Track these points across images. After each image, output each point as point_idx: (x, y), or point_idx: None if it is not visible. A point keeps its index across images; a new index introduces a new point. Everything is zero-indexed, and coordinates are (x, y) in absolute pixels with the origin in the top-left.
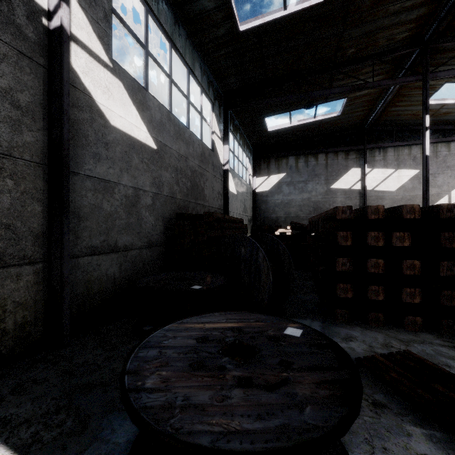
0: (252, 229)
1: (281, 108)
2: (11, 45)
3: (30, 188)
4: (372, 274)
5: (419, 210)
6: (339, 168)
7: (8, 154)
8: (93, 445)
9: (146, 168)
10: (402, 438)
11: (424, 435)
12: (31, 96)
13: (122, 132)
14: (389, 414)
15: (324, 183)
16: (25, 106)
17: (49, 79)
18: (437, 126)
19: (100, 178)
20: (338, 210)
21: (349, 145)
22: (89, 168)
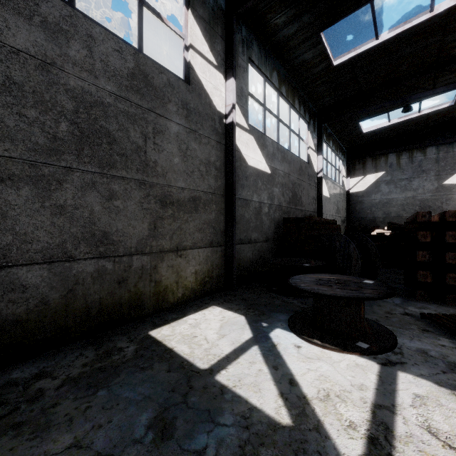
0: (345, 229)
1: (377, 111)
2: (214, 140)
3: (220, 208)
4: (451, 265)
5: None
6: (455, 160)
7: (214, 193)
8: (271, 318)
9: (265, 187)
10: (433, 339)
11: (449, 341)
12: (220, 161)
13: (253, 168)
14: (431, 333)
15: (434, 179)
16: (218, 168)
17: (226, 150)
18: None
19: (244, 198)
20: (418, 215)
21: None
22: (239, 193)
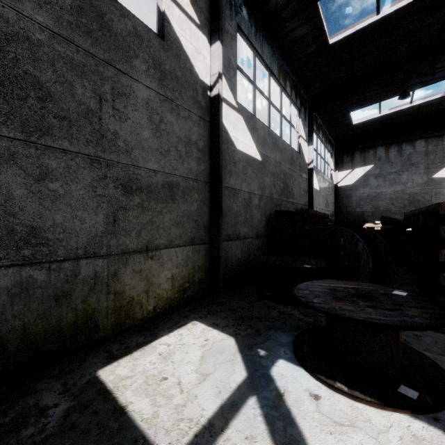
0: (334, 224)
1: (370, 100)
2: (196, 114)
3: (203, 197)
4: None
5: None
6: (444, 154)
7: (196, 179)
8: (269, 340)
9: (255, 176)
10: None
11: None
12: (204, 142)
13: (242, 152)
14: None
15: (423, 173)
16: (201, 149)
17: (210, 129)
18: None
19: (232, 187)
20: (440, 206)
21: None
22: (226, 181)
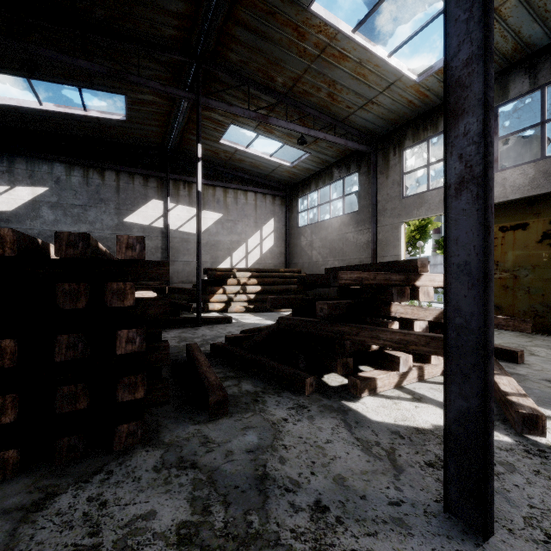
0: None
1: (2, 62)
2: None
3: None
4: None
5: (14, 241)
6: (136, 196)
7: None
8: None
9: None
10: None
11: None
12: None
13: None
14: None
15: (115, 213)
16: None
17: None
18: (237, 173)
19: None
20: None
21: (149, 169)
22: None
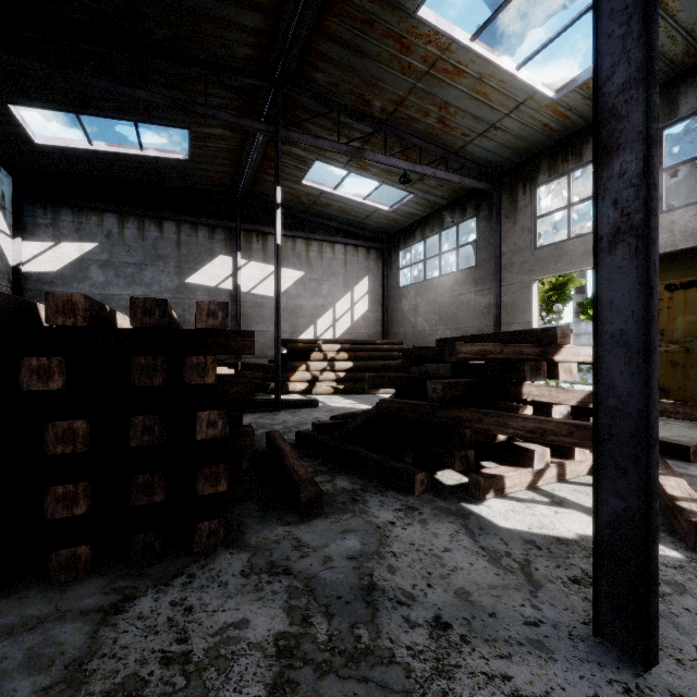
0: None
1: (49, 96)
2: None
3: None
4: None
5: (87, 308)
6: (200, 251)
7: None
8: None
9: None
10: None
11: None
12: None
13: None
14: None
15: (175, 273)
16: None
17: None
18: (322, 220)
19: None
20: None
21: (216, 218)
22: None
